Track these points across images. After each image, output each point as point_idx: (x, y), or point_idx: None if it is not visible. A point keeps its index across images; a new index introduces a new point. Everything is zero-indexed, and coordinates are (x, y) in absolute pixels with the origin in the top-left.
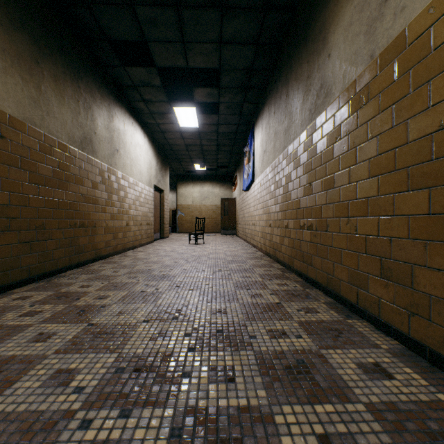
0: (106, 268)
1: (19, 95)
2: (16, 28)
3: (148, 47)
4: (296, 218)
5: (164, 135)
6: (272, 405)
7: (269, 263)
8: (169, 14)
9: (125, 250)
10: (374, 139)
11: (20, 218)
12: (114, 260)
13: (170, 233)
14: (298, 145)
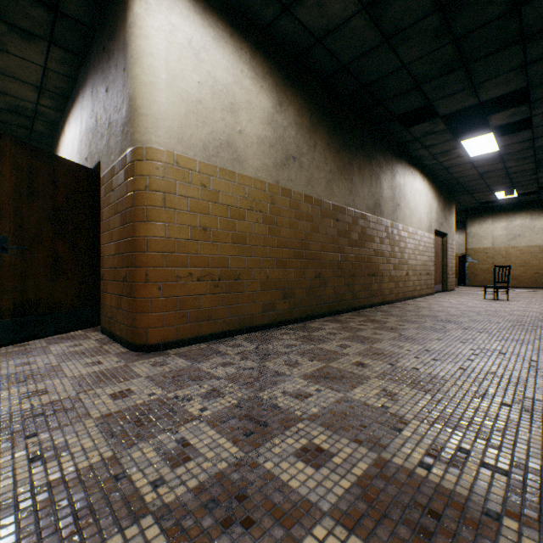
0: (393, 310)
1: (343, 191)
2: (342, 149)
3: (432, 106)
4: None
5: (447, 171)
6: (529, 379)
7: None
8: (455, 75)
9: (404, 299)
10: None
11: (344, 269)
12: (397, 306)
13: (455, 286)
14: None
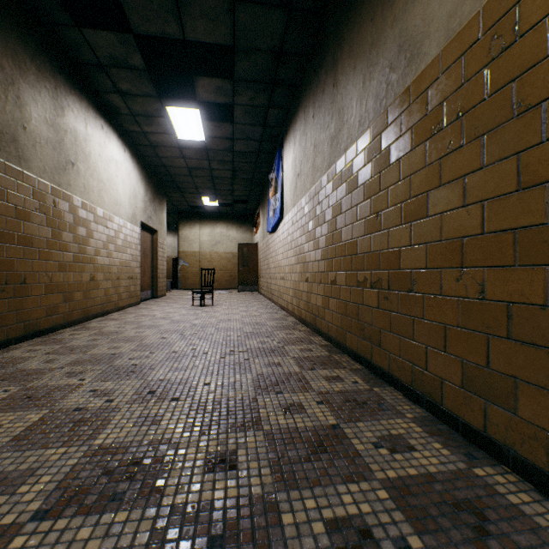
0: (36, 355)
1: None
2: None
3: None
4: (351, 269)
5: (156, 151)
6: None
7: (307, 335)
8: None
9: (88, 319)
10: (533, 110)
11: None
12: (61, 337)
13: (168, 290)
14: (355, 155)
